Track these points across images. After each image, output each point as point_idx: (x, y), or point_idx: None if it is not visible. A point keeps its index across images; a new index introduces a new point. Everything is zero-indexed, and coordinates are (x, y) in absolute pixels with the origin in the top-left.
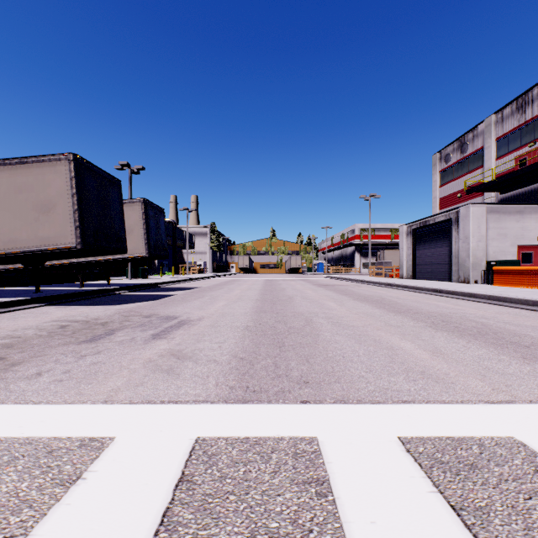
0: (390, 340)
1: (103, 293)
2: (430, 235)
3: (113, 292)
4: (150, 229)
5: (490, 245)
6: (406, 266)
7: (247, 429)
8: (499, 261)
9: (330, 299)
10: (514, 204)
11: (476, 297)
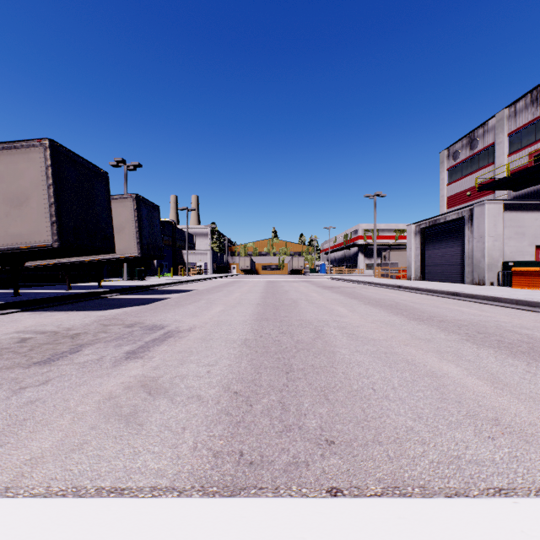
0: (427, 362)
1: (91, 297)
2: (441, 235)
3: (102, 295)
4: (143, 227)
5: (507, 245)
6: (414, 267)
7: None
8: (518, 261)
9: (339, 304)
10: (532, 201)
11: (500, 301)
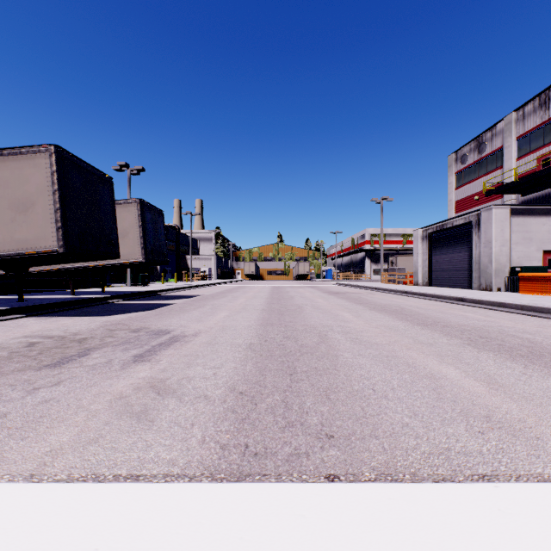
0: (427, 365)
1: (95, 302)
2: (448, 240)
3: (106, 300)
4: (147, 233)
5: (514, 250)
6: (421, 273)
7: (241, 544)
8: (525, 266)
9: (344, 309)
10: (539, 206)
11: (506, 306)
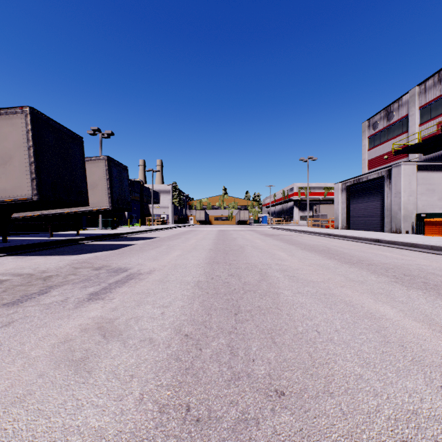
0: (364, 303)
1: (69, 243)
2: (363, 191)
3: (79, 241)
4: (114, 185)
5: (419, 199)
6: (341, 218)
7: None
8: (429, 213)
9: (279, 249)
10: (441, 163)
11: (417, 247)
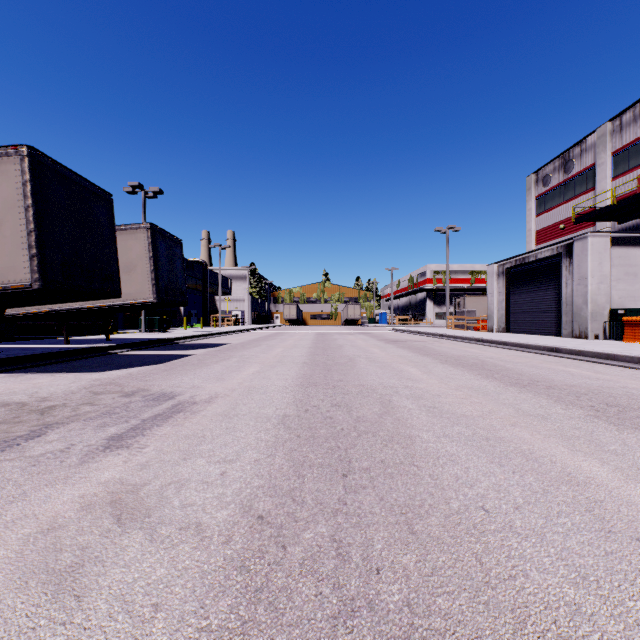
0: (553, 455)
1: (93, 353)
2: (530, 276)
3: (108, 350)
4: (160, 266)
5: (615, 288)
6: (497, 317)
7: None
8: (630, 308)
9: (408, 362)
10: None
11: (617, 359)
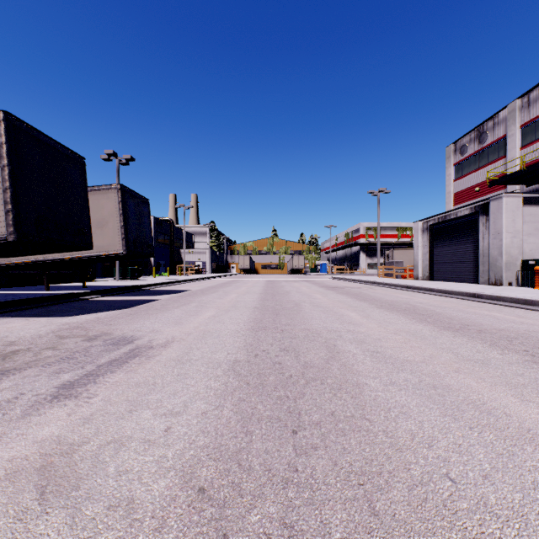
0: (506, 406)
1: (69, 299)
2: (451, 232)
3: (83, 296)
4: (129, 222)
5: (526, 242)
6: (421, 266)
7: None
8: None
9: (348, 307)
10: None
11: (534, 304)
